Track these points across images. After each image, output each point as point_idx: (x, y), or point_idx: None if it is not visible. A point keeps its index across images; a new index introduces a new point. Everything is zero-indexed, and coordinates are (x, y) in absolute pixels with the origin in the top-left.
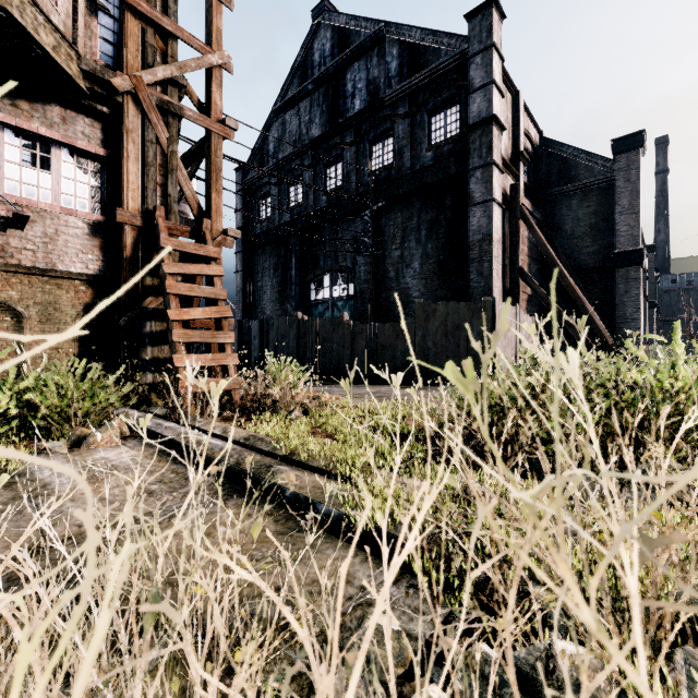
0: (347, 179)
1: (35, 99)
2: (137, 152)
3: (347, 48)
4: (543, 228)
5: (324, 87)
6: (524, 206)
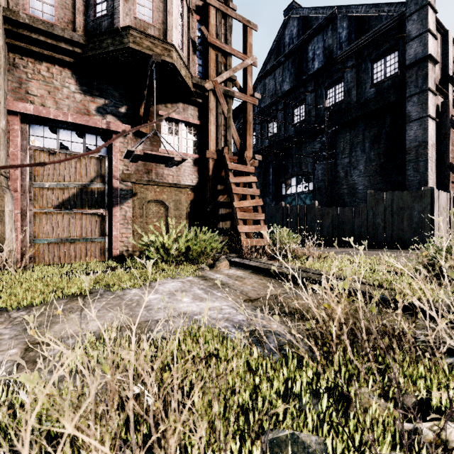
0: (308, 114)
1: (173, 102)
2: (214, 120)
3: (308, 29)
4: None
5: (292, 58)
6: (453, 117)
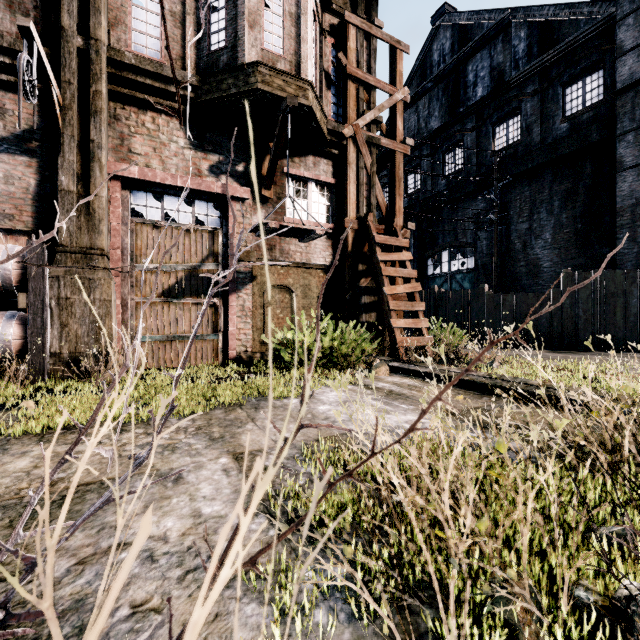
0: (467, 162)
1: (301, 155)
2: (354, 177)
3: (468, 42)
4: None
5: (443, 83)
6: None
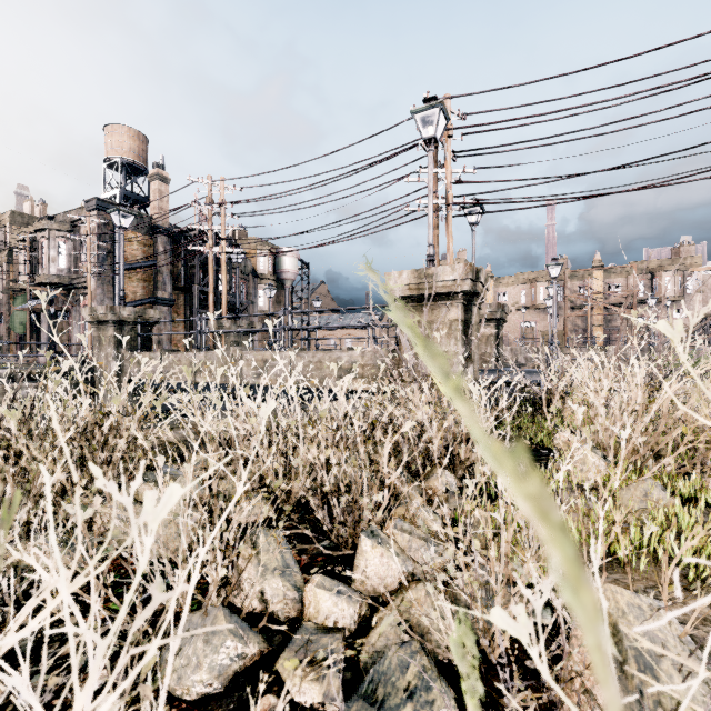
0: None
1: None
2: None
3: None
4: None
5: None
6: None
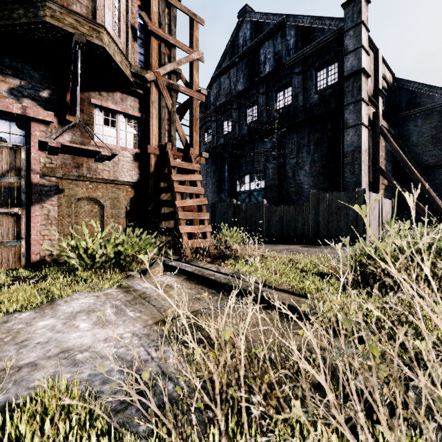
0: (260, 115)
1: (109, 90)
2: (157, 113)
3: (260, 33)
4: (395, 139)
5: (245, 59)
6: (382, 126)
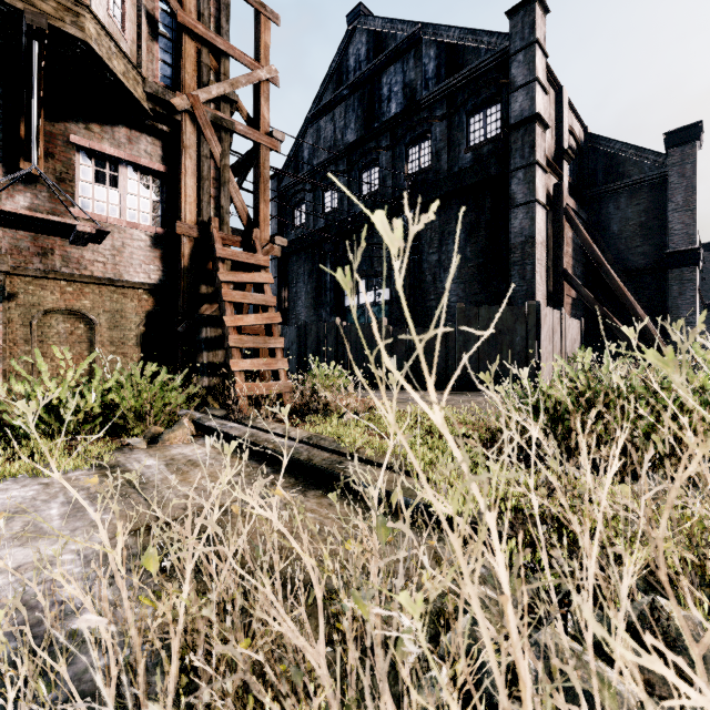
0: (382, 183)
1: (105, 122)
2: (194, 167)
3: (383, 52)
4: (588, 228)
5: (359, 92)
6: (568, 206)
